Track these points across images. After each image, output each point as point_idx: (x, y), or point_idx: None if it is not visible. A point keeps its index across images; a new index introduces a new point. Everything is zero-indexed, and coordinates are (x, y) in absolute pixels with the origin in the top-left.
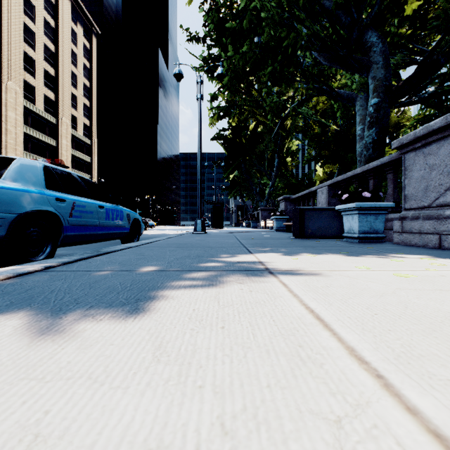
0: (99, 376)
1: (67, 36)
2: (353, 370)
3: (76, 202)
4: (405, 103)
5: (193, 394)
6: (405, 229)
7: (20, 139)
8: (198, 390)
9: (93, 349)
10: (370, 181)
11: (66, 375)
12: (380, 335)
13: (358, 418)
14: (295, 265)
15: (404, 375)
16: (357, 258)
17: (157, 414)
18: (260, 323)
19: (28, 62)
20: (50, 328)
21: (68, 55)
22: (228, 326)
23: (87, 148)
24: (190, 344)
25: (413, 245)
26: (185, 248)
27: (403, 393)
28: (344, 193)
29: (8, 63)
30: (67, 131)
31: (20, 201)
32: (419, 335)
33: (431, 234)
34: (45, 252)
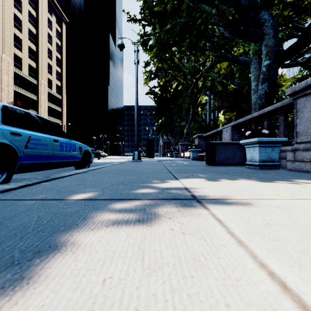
0: None
1: (44, 23)
2: None
3: (32, 136)
4: (289, 65)
5: None
6: (297, 158)
7: (11, 95)
8: None
9: None
10: (264, 122)
11: None
12: None
13: None
14: (219, 192)
15: None
16: (270, 184)
17: None
18: None
19: (17, 41)
20: None
21: (45, 37)
22: None
23: (59, 102)
24: None
25: (304, 171)
26: (123, 174)
27: None
28: (247, 131)
29: (2, 41)
30: (44, 89)
31: None
32: None
33: None
34: (1, 178)
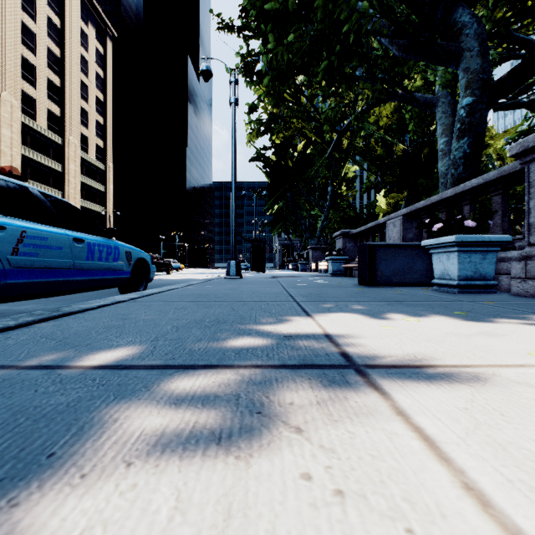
0: None
1: (75, 39)
2: None
3: (29, 232)
4: (507, 105)
5: None
6: (531, 274)
7: (16, 163)
8: None
9: None
10: (465, 208)
11: None
12: None
13: None
14: (401, 346)
15: None
16: (497, 326)
17: None
18: None
19: (27, 68)
20: None
21: (77, 62)
22: None
23: (100, 175)
24: None
25: None
26: (204, 303)
27: None
28: (435, 222)
29: (1, 70)
30: (75, 153)
31: None
32: None
33: None
34: None
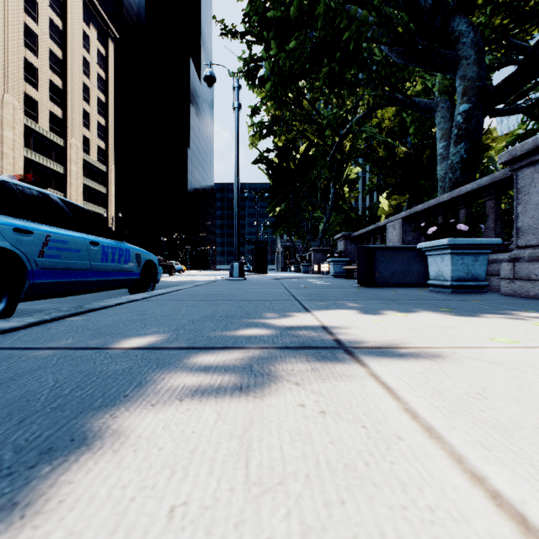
0: None
1: (77, 40)
2: None
3: (52, 236)
4: (503, 111)
5: None
6: (519, 275)
7: (19, 165)
8: None
9: None
10: (460, 211)
11: None
12: None
13: None
14: (385, 334)
15: None
16: (474, 320)
17: None
18: None
19: (29, 70)
20: None
21: (79, 63)
22: None
23: (102, 176)
24: None
25: (531, 297)
26: (212, 302)
27: None
28: (430, 226)
29: (4, 72)
30: (77, 155)
31: None
32: None
33: None
34: None
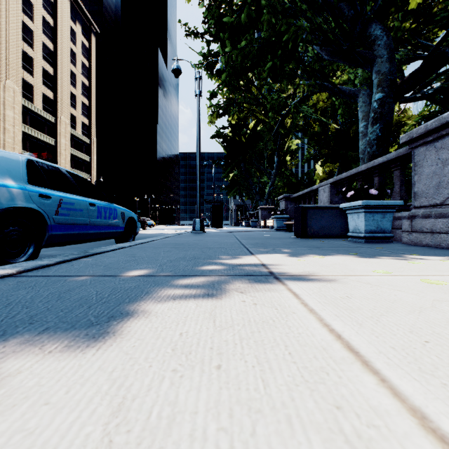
0: None
1: (65, 35)
2: None
3: (64, 199)
4: (410, 98)
5: None
6: (415, 228)
7: (18, 138)
8: None
9: (14, 413)
10: (375, 179)
11: None
12: None
13: None
14: (303, 268)
15: None
16: (370, 260)
17: None
18: (271, 359)
19: (26, 60)
20: None
21: (67, 54)
22: (226, 364)
23: (86, 147)
24: (168, 402)
25: (423, 245)
26: (182, 248)
27: None
28: (349, 191)
29: (6, 62)
30: (65, 130)
31: None
32: None
33: (444, 233)
34: (27, 253)
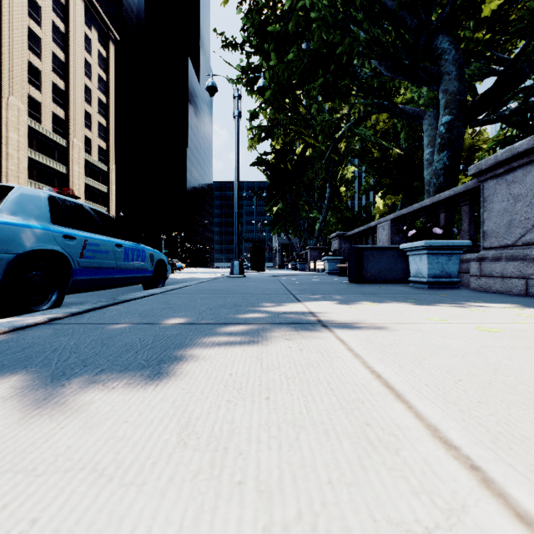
0: (107, 467)
1: (79, 43)
2: (439, 459)
3: (89, 240)
4: (482, 122)
5: (231, 494)
6: (484, 272)
7: (23, 165)
8: (237, 488)
9: (102, 428)
10: (441, 215)
11: (64, 465)
12: (469, 408)
13: (453, 530)
14: (354, 316)
15: (507, 465)
16: (428, 307)
17: (181, 524)
18: (315, 393)
19: (33, 73)
20: (49, 398)
21: (81, 66)
22: (274, 397)
23: (103, 176)
24: (227, 421)
25: (493, 292)
26: (220, 295)
27: (510, 492)
28: (410, 229)
29: (9, 75)
30: (79, 155)
31: (20, 238)
32: (518, 408)
33: (516, 278)
34: (50, 300)
